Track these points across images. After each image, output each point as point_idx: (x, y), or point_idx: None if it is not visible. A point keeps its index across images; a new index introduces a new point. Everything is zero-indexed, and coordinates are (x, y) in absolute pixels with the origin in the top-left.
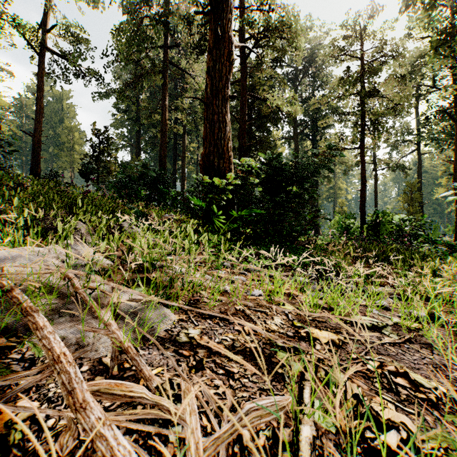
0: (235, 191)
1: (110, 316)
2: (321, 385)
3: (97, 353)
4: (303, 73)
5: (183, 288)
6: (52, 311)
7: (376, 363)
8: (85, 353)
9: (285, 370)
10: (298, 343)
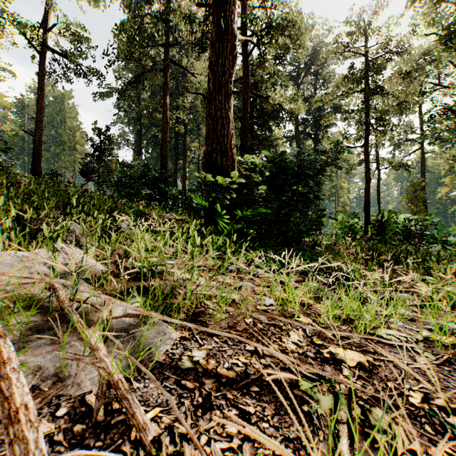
0: (238, 189)
1: (98, 338)
2: (368, 440)
3: (80, 389)
4: (305, 72)
5: (186, 298)
6: (30, 331)
7: (419, 395)
8: (64, 388)
9: (312, 408)
10: (321, 366)
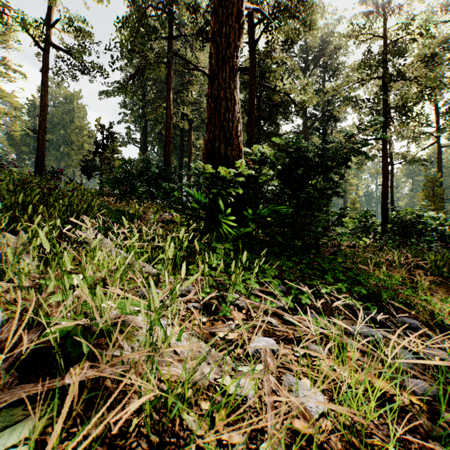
0: (246, 185)
1: None
2: None
3: None
4: (314, 64)
5: (143, 407)
6: None
7: None
8: None
9: None
10: None
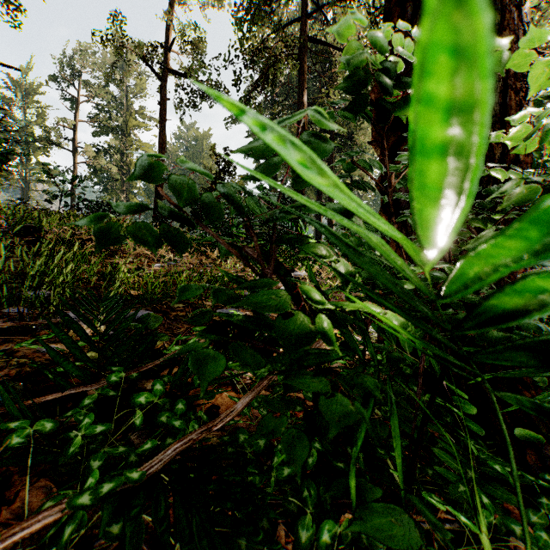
0: None
1: None
2: None
3: None
4: None
5: None
6: None
7: None
8: None
9: None
10: None
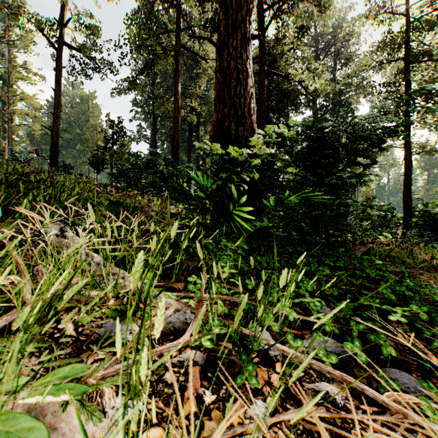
0: (260, 171)
1: None
2: None
3: None
4: (325, 53)
5: None
6: None
7: None
8: None
9: None
10: None
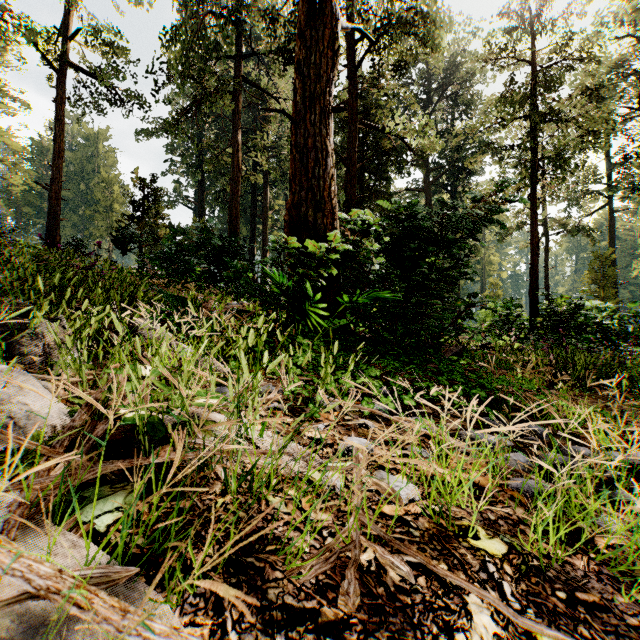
0: (342, 263)
1: None
2: None
3: None
4: (439, 95)
5: (228, 490)
6: None
7: None
8: None
9: None
10: None
